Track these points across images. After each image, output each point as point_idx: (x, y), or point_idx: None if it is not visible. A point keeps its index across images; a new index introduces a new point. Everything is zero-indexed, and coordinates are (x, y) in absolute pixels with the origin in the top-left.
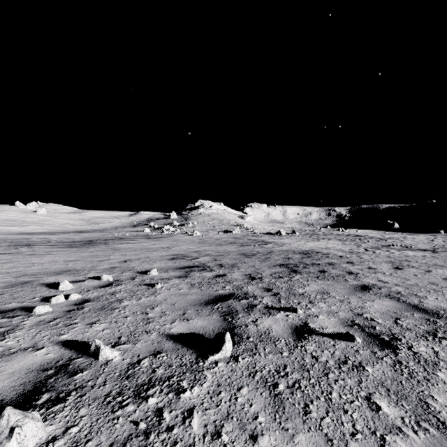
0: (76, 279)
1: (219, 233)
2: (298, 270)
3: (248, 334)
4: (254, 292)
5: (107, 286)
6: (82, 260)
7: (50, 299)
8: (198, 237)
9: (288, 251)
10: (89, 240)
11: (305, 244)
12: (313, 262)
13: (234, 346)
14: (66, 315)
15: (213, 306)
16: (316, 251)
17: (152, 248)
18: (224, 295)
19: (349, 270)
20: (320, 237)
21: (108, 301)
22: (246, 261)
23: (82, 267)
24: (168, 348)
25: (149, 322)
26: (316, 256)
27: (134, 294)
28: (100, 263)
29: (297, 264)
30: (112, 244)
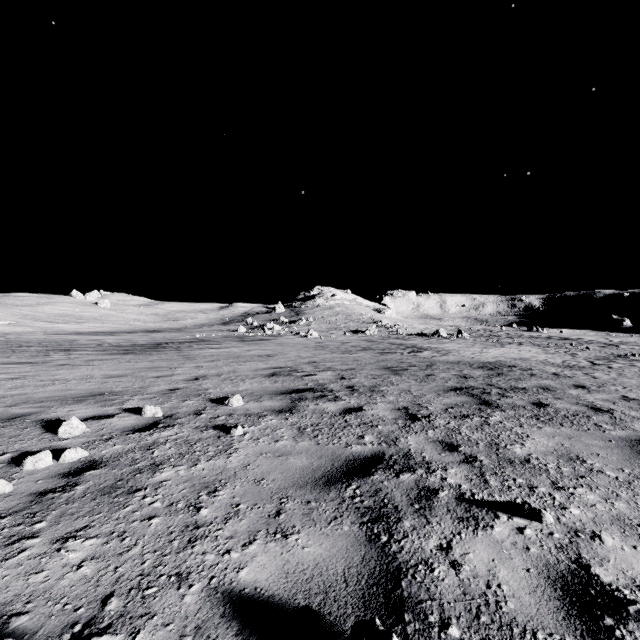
0: (102, 411)
1: (346, 334)
2: (493, 401)
3: (440, 604)
4: (424, 453)
5: (148, 428)
6: (131, 375)
7: (24, 460)
8: (314, 340)
9: (459, 364)
10: (157, 343)
11: (483, 351)
12: (513, 386)
13: None
14: (29, 506)
15: (342, 492)
16: (507, 363)
17: (244, 356)
18: (363, 457)
19: (590, 403)
20: (505, 341)
21: (133, 467)
22: (395, 381)
23: (125, 387)
24: None
25: (196, 538)
26: (512, 373)
27: (188, 450)
28: (157, 381)
29: (486, 388)
30: (187, 350)
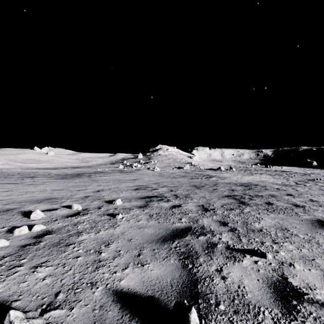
0: (52, 207)
1: (173, 169)
2: (246, 202)
3: (216, 295)
4: (211, 227)
5: (75, 215)
6: (65, 189)
7: (14, 230)
8: (157, 172)
9: (230, 184)
10: (78, 173)
11: (242, 177)
12: (256, 194)
13: (201, 323)
14: (17, 252)
15: (170, 245)
16: (254, 183)
17: (122, 180)
18: (181, 229)
19: (294, 203)
20: (253, 172)
21: (68, 233)
22: (197, 192)
23: (63, 195)
24: (111, 322)
25: (99, 266)
26: (256, 188)
27: (95, 225)
28: (78, 192)
29: (243, 195)
30: (93, 177)
